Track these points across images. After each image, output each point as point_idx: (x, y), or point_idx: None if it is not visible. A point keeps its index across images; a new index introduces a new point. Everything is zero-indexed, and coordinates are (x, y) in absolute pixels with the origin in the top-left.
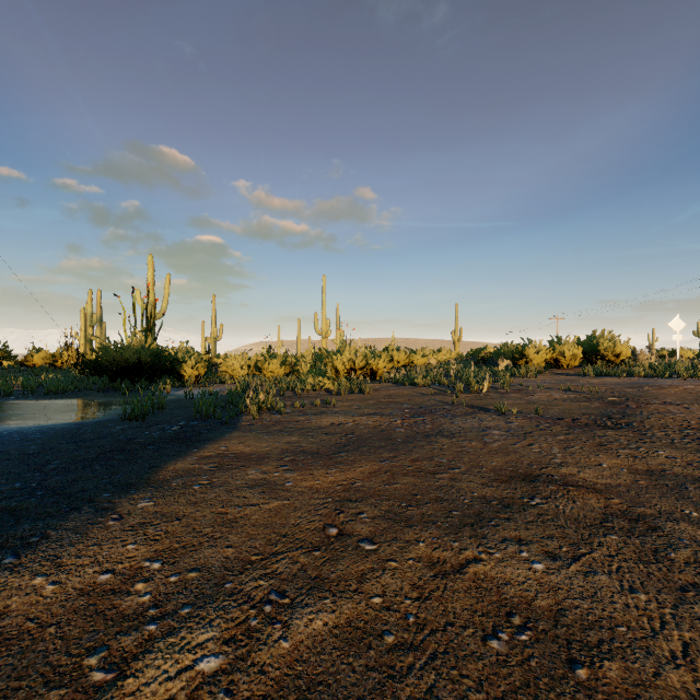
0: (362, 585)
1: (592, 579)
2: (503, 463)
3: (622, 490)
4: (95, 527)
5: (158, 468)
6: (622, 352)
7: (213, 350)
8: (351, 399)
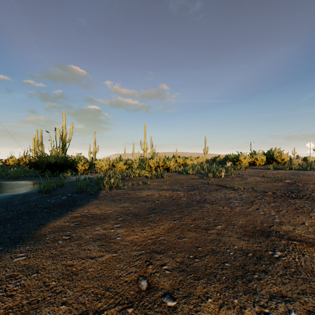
0: None
1: None
2: (245, 221)
3: None
4: None
5: (43, 225)
6: (285, 158)
7: (94, 157)
8: (157, 181)
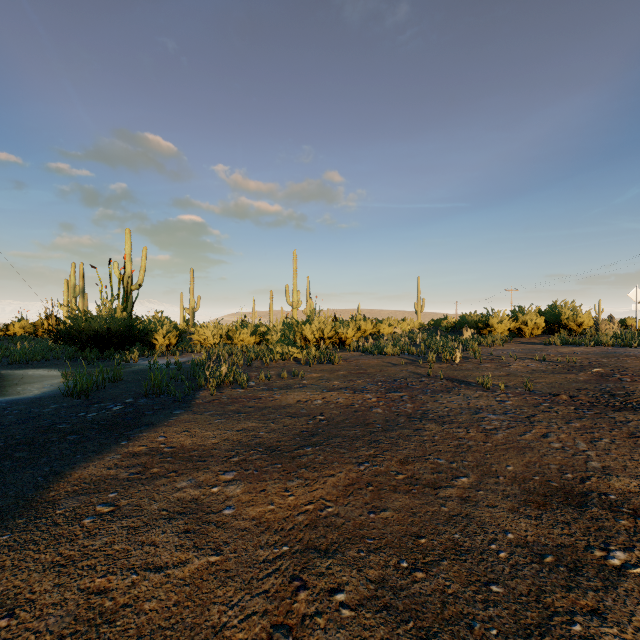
0: None
1: None
2: (523, 467)
3: None
4: None
5: (57, 476)
6: (585, 322)
7: (191, 320)
8: (320, 370)
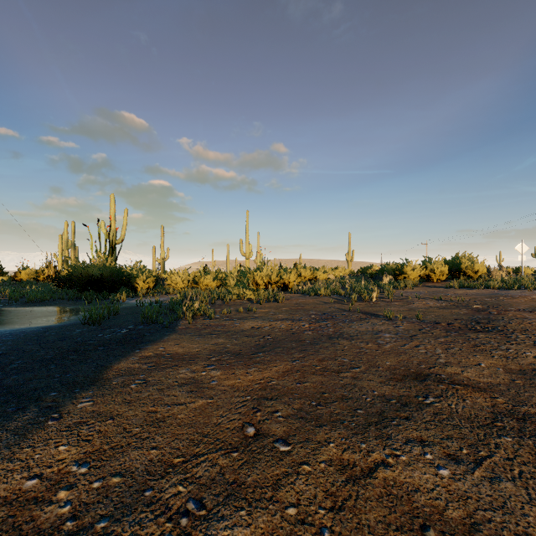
0: (277, 493)
1: (498, 486)
2: (396, 362)
3: (503, 389)
4: (34, 428)
5: (103, 368)
6: (480, 269)
7: (162, 268)
8: (268, 307)
